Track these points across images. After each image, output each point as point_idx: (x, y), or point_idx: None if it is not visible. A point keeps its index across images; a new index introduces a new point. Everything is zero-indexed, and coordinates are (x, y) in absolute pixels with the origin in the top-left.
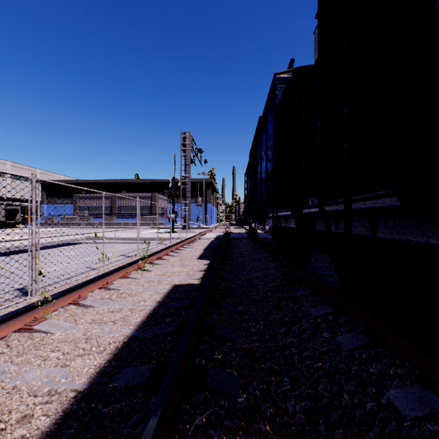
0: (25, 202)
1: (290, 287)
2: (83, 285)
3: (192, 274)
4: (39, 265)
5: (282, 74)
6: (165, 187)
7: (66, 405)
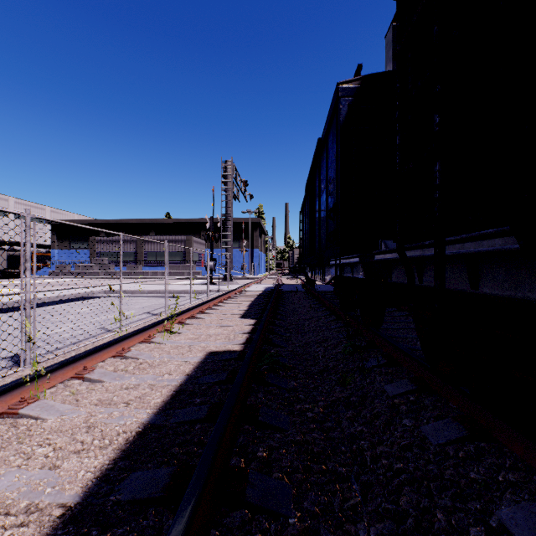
0: (32, 246)
1: (358, 355)
2: (90, 352)
3: (232, 338)
4: (35, 326)
5: (347, 83)
6: (202, 228)
7: (47, 530)
